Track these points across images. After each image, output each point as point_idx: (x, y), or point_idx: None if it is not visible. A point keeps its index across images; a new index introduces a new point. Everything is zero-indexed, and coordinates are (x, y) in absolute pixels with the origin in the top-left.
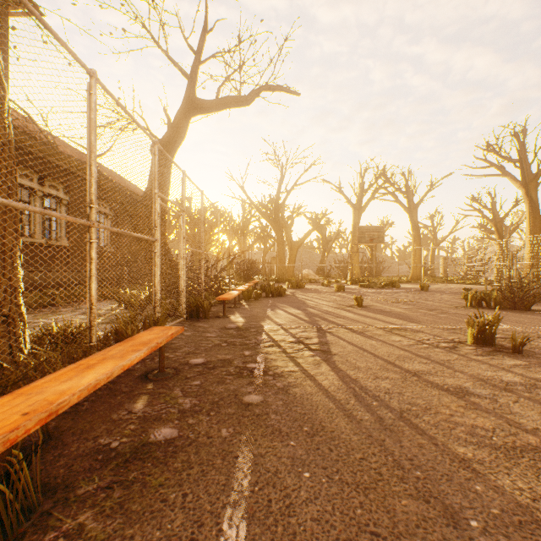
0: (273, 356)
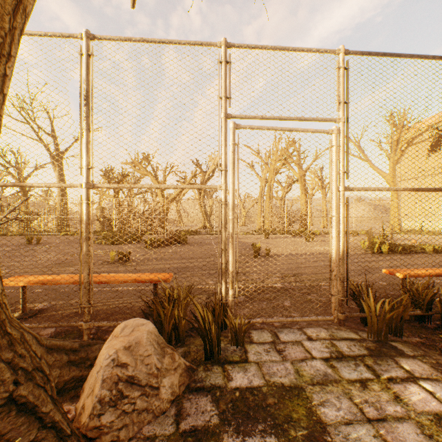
0: (321, 282)
